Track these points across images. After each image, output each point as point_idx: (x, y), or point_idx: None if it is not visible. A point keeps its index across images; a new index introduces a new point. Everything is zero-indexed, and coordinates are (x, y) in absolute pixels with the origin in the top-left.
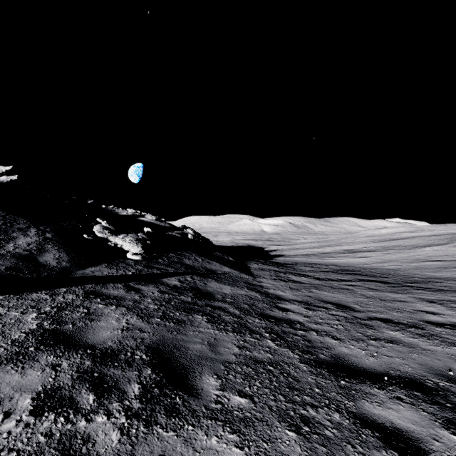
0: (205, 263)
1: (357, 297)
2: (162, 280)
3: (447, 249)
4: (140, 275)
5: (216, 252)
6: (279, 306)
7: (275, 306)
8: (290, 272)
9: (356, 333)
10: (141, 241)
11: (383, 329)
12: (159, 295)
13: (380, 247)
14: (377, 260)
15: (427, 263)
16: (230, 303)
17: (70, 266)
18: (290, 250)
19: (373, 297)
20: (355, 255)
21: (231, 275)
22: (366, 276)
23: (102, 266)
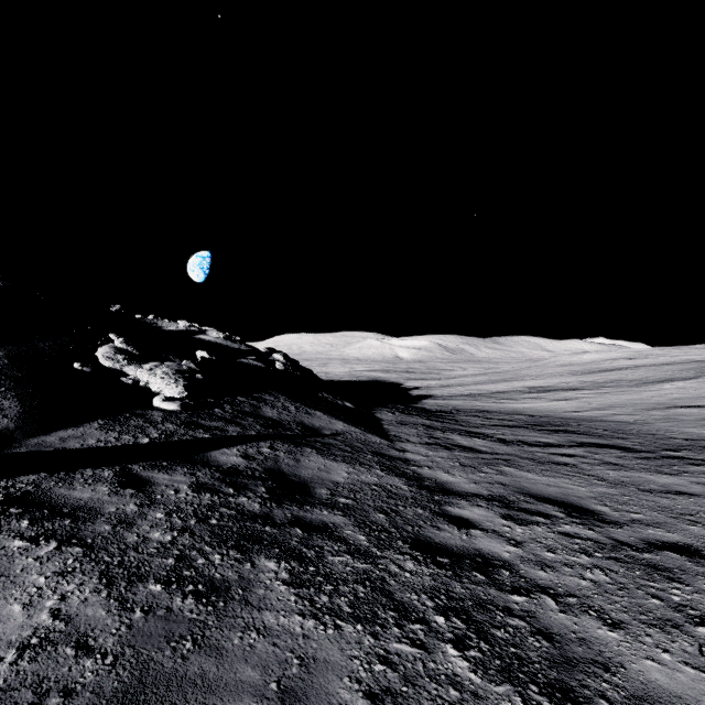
0: (301, 414)
1: (593, 484)
2: (208, 455)
3: (702, 385)
4: (166, 444)
5: (323, 393)
6: (449, 513)
7: (441, 514)
8: (451, 428)
9: (647, 596)
10: (185, 374)
11: (700, 581)
12: (190, 496)
13: (588, 383)
14: (590, 405)
15: (679, 410)
16: (346, 510)
17: (15, 429)
18: (442, 387)
19: (624, 483)
20: (549, 396)
21: (349, 437)
22: (587, 436)
23: (93, 425)
